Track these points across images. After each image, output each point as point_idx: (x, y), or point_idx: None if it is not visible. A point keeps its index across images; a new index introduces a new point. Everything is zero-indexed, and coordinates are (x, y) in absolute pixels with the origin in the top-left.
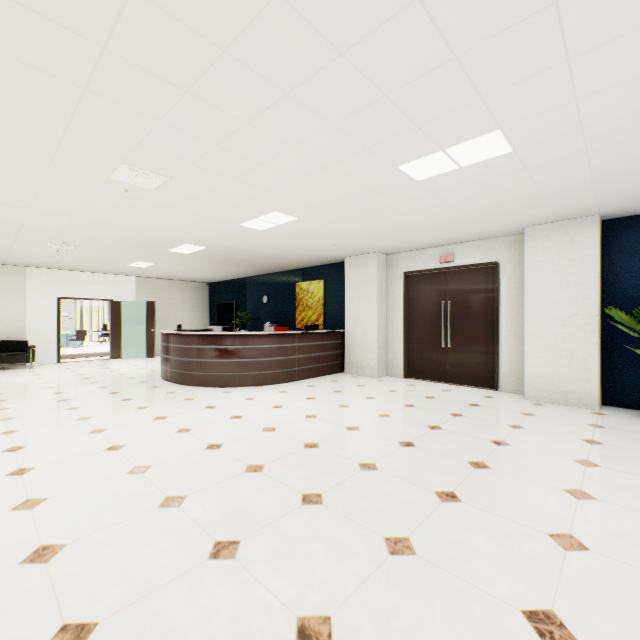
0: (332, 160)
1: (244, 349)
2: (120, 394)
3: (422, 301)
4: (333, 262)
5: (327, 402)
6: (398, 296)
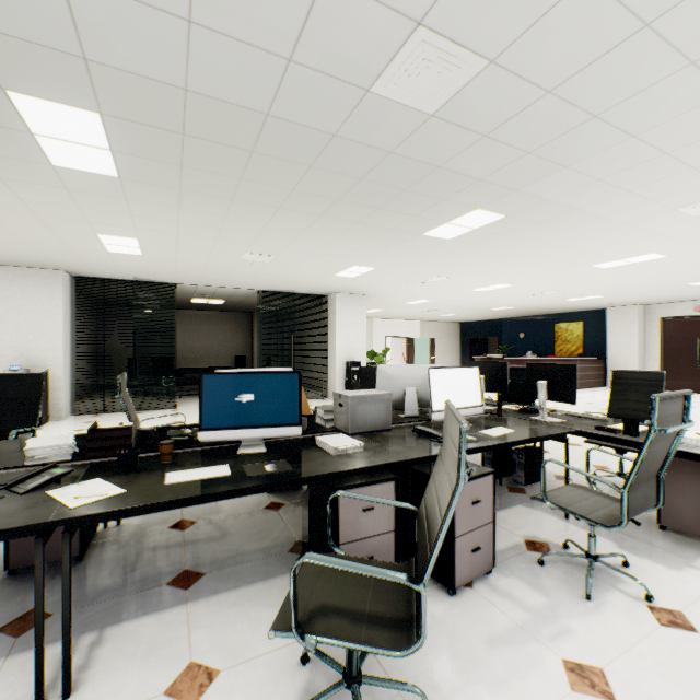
0: (653, 285)
1: None
2: None
3: (677, 338)
4: (592, 310)
5: None
6: (655, 334)
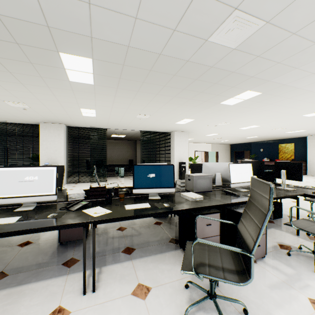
0: None
1: None
2: None
3: None
4: (299, 137)
5: (314, 179)
6: None
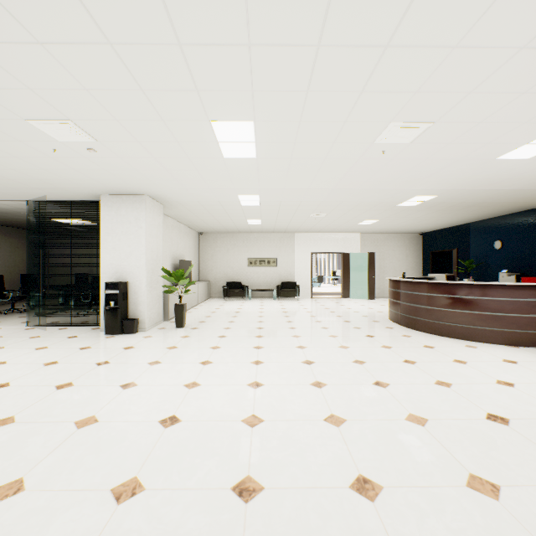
0: None
1: (489, 301)
2: (361, 330)
3: None
4: None
5: None
6: None
